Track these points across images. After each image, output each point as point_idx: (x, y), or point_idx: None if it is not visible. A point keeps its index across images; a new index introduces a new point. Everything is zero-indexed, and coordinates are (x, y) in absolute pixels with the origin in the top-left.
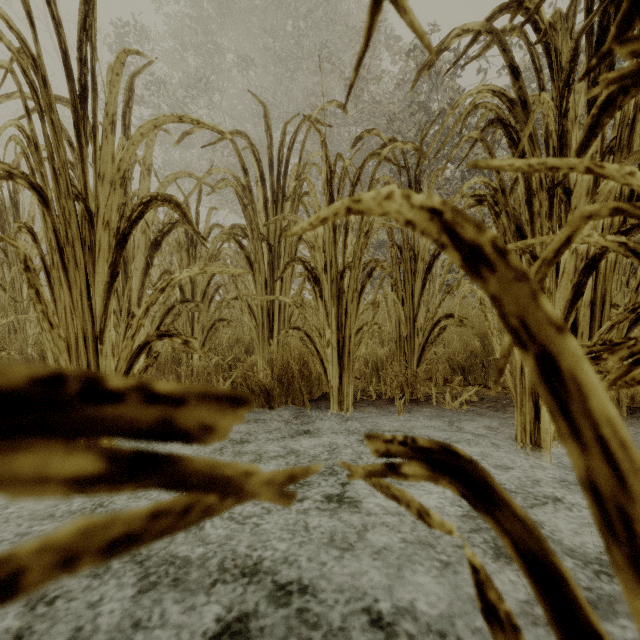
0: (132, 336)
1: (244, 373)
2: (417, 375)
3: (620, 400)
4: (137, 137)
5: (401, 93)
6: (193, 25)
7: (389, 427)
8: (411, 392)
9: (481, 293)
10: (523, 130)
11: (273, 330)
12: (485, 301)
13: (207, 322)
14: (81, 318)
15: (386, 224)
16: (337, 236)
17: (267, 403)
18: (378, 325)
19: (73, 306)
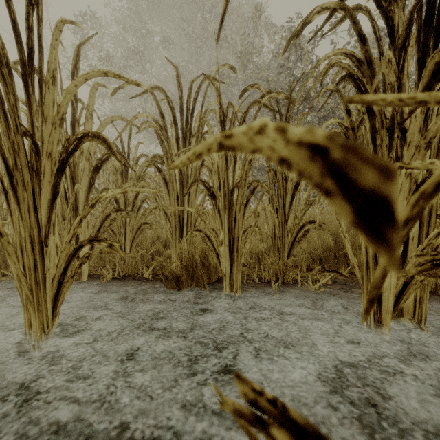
0: (69, 240)
1: (160, 264)
2: (287, 264)
3: (438, 284)
4: (72, 87)
5: (276, 63)
6: (131, 16)
7: (267, 305)
8: (283, 277)
9: None
10: (368, 83)
11: (183, 231)
12: None
13: (135, 225)
14: (29, 227)
15: None
16: (228, 163)
17: (177, 286)
18: (259, 228)
19: (21, 218)
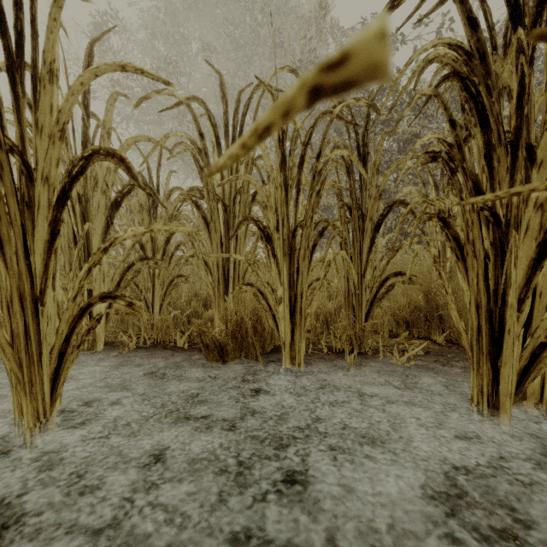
0: (74, 297)
1: (199, 329)
2: (365, 330)
3: None
4: (77, 86)
5: None
6: (163, 17)
7: (340, 383)
8: (359, 346)
9: (434, 251)
10: (481, 84)
11: (228, 286)
12: (424, 258)
13: (167, 278)
14: (17, 278)
15: (335, 185)
16: (289, 195)
17: (221, 358)
18: (328, 281)
19: (6, 266)
